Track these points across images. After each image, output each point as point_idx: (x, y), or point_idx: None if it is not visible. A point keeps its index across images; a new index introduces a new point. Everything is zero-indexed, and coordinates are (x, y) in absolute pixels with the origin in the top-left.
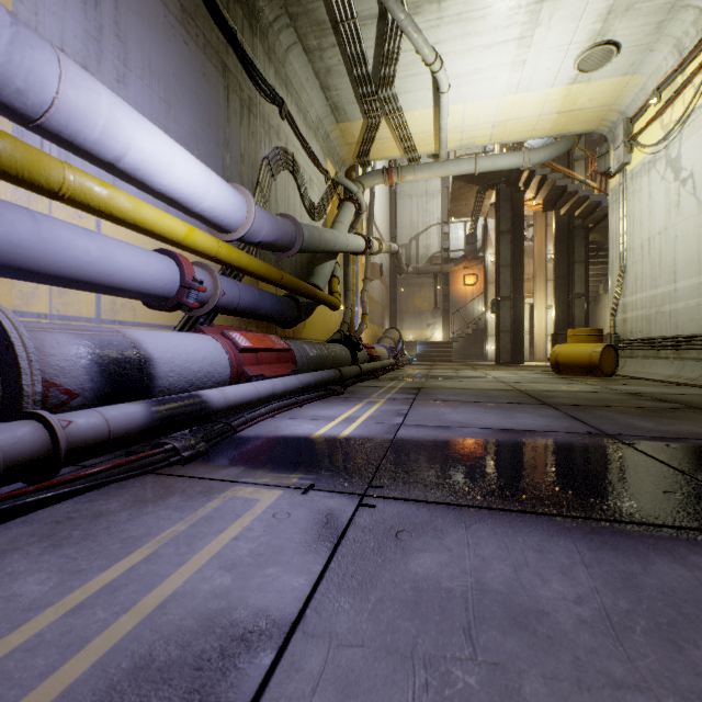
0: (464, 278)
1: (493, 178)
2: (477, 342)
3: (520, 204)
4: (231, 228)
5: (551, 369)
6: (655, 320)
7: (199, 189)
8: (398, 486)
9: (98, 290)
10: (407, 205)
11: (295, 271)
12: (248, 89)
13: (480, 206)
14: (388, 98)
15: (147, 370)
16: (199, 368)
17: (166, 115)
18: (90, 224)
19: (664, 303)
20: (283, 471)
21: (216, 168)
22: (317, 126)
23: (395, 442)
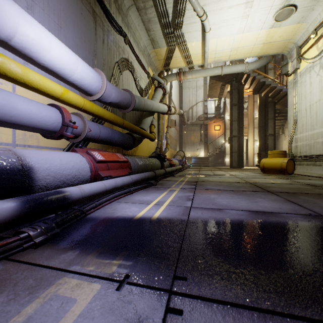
0: (214, 127)
1: (229, 78)
2: (220, 157)
3: (242, 91)
4: (93, 93)
5: (258, 170)
6: (313, 146)
7: (69, 66)
8: (199, 277)
9: (5, 125)
10: (187, 92)
11: (132, 121)
12: (107, 25)
13: (223, 92)
14: (179, 35)
15: (28, 175)
16: (68, 172)
17: (58, 32)
18: (8, 88)
19: (318, 137)
20: (108, 255)
21: (89, 64)
22: (144, 50)
23: (189, 223)
